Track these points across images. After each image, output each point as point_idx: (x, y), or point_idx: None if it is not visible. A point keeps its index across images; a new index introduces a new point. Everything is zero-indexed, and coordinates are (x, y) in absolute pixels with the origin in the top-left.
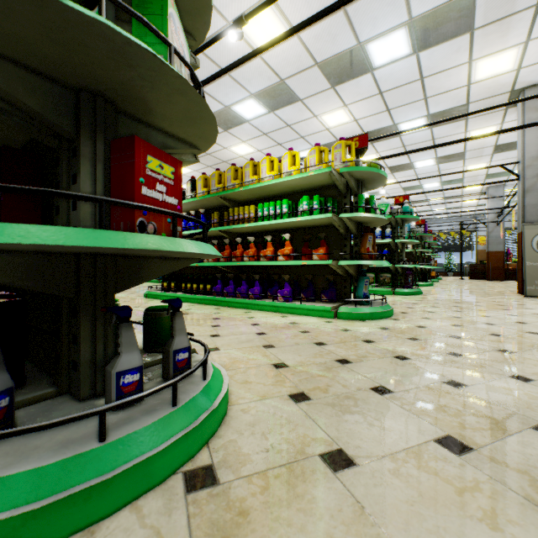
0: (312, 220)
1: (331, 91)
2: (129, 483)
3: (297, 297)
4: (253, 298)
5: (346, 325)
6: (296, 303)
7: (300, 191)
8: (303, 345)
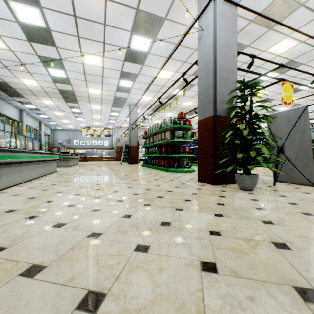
0: None
1: None
2: (185, 171)
3: None
4: None
5: None
6: None
7: None
8: None
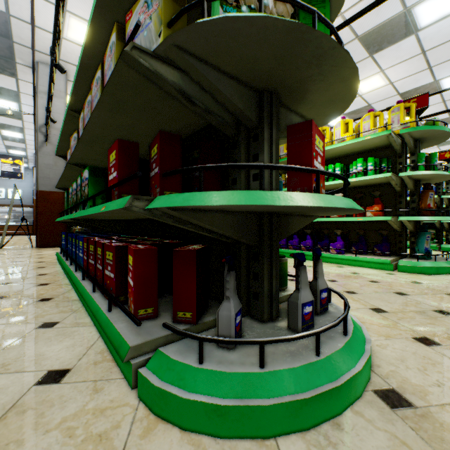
0: (367, 180)
1: (368, 59)
2: (347, 392)
3: (351, 250)
4: (304, 249)
5: (413, 278)
6: (350, 256)
7: (349, 154)
8: (383, 293)
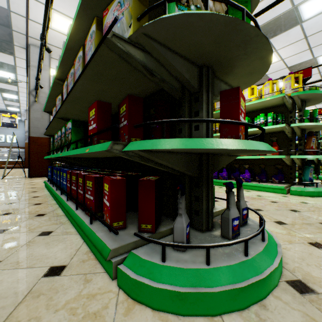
0: (267, 129)
1: None
2: (269, 282)
3: (255, 179)
4: (222, 178)
5: (301, 199)
6: (255, 183)
7: (253, 111)
8: (282, 210)
